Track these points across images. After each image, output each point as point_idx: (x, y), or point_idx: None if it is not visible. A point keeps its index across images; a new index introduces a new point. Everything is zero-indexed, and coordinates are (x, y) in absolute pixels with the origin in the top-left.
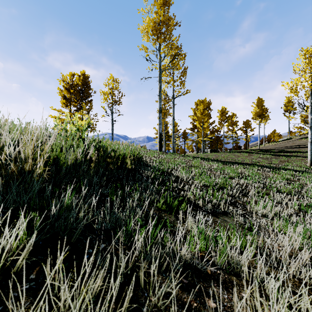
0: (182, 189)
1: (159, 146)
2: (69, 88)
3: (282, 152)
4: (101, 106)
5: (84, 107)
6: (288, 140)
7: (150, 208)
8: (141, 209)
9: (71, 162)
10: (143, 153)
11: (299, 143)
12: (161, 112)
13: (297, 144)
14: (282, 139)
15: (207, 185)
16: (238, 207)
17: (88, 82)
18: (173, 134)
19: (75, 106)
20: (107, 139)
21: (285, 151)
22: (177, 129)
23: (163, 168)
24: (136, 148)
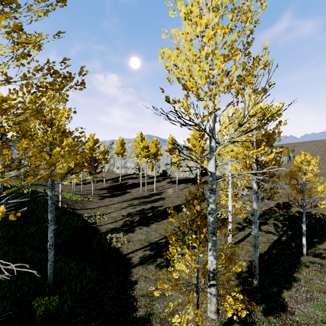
0: None
1: None
2: None
3: None
4: None
5: None
6: None
7: None
8: None
9: None
10: None
11: None
12: None
13: None
14: None
15: None
16: None
17: None
18: None
19: None
20: None
21: None
22: None
23: None
24: None
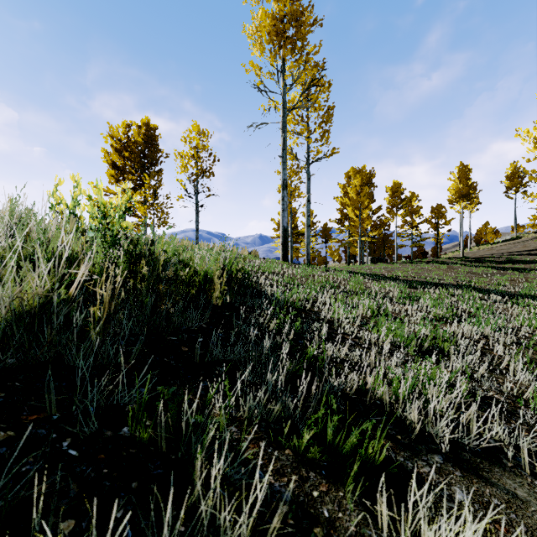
0: (346, 360)
1: (283, 253)
2: (122, 149)
3: (508, 263)
4: (177, 179)
5: (147, 182)
6: (515, 241)
7: (271, 458)
8: (238, 473)
9: (12, 306)
10: (252, 266)
11: (536, 245)
12: (285, 188)
13: (532, 248)
14: (501, 238)
15: (401, 342)
16: (507, 419)
17: (155, 138)
18: (307, 229)
19: (132, 180)
20: (173, 238)
21: (515, 260)
22: (313, 222)
23: (294, 300)
24: (235, 257)
